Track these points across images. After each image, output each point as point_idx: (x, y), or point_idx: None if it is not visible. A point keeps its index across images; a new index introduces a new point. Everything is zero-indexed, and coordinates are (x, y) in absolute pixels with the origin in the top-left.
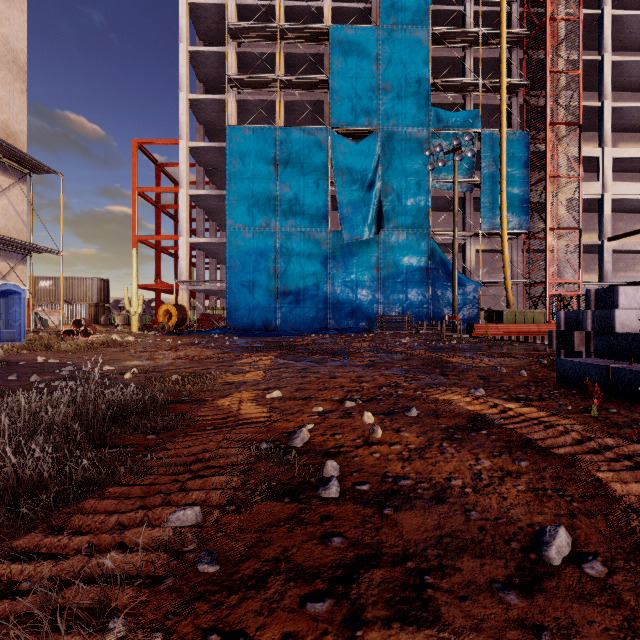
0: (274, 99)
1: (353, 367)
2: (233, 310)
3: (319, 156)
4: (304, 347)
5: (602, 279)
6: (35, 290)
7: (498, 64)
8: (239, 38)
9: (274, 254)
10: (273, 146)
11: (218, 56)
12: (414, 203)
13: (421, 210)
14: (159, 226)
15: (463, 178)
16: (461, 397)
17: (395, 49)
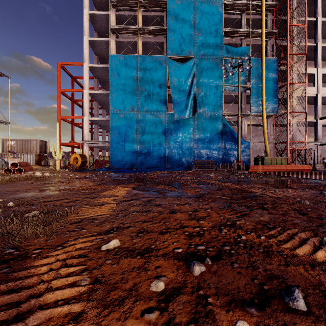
0: (136, 40)
1: (187, 199)
2: (113, 157)
3: (161, 71)
4: (152, 179)
5: (316, 140)
6: (5, 146)
7: (259, 22)
8: (117, 6)
9: (136, 126)
10: (135, 66)
11: (105, 17)
12: (214, 98)
13: (218, 102)
14: (73, 111)
15: (241, 84)
16: (325, 253)
17: (203, 12)
